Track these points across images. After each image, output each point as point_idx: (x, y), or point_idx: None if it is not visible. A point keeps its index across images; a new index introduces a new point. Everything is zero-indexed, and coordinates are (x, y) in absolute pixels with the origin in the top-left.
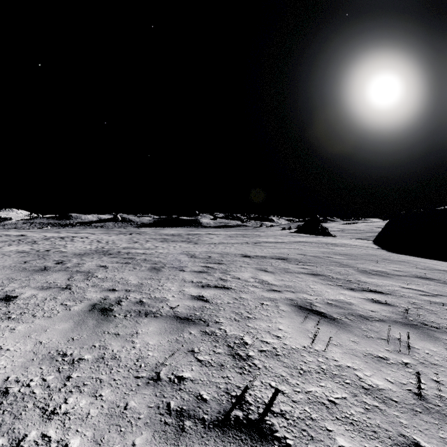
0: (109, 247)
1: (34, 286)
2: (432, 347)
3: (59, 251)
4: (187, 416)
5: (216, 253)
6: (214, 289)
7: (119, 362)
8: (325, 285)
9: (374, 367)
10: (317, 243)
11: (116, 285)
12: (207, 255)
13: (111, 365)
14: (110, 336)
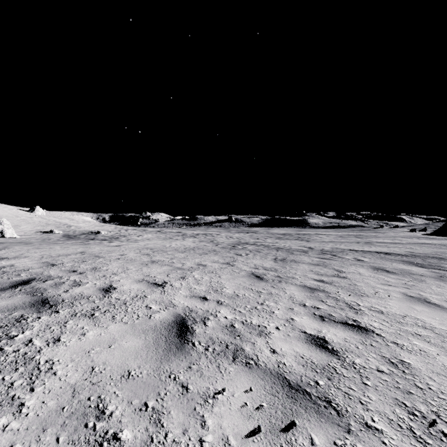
0: (244, 241)
1: (241, 253)
2: (437, 282)
3: (218, 242)
4: (323, 275)
5: (327, 247)
6: (328, 260)
7: (298, 268)
8: (404, 265)
9: (395, 279)
10: (442, 245)
11: (276, 255)
12: (320, 248)
13: (296, 268)
14: (290, 265)
